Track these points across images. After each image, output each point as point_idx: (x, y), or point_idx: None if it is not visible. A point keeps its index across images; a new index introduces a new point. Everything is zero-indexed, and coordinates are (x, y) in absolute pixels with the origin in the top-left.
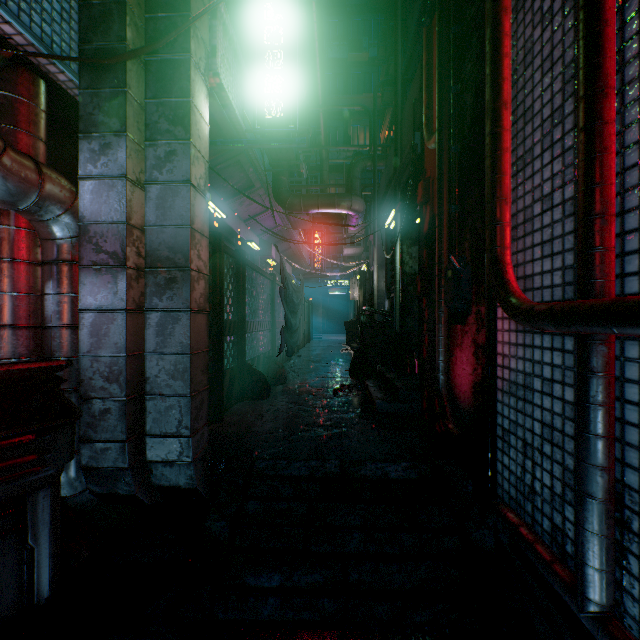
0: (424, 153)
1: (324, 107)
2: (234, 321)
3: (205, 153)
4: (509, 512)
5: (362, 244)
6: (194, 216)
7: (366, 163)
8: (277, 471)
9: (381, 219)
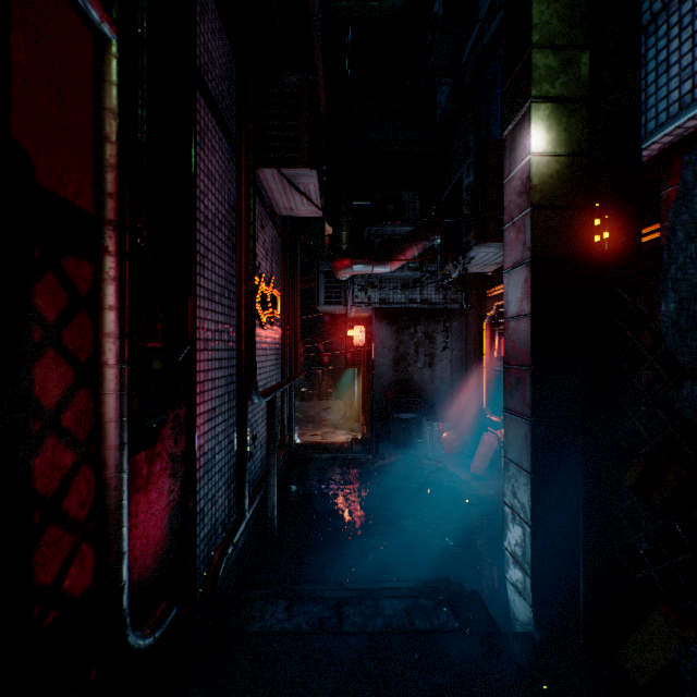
0: None
1: None
2: None
3: (524, 205)
4: (225, 545)
5: None
6: (508, 304)
7: None
8: (417, 602)
9: None
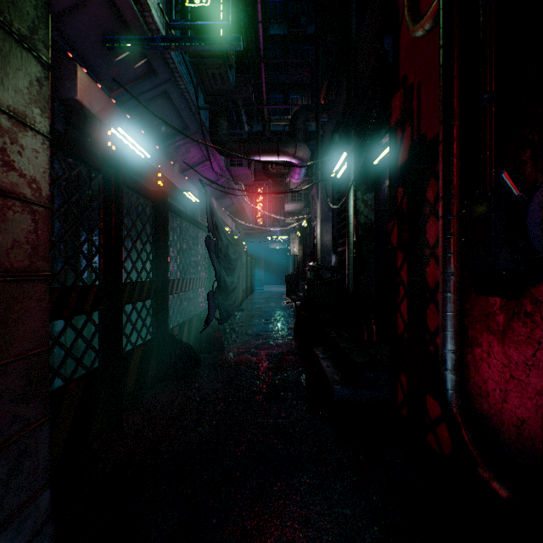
0: (399, 58)
1: (266, 59)
2: (150, 281)
3: None
4: None
5: (303, 200)
6: None
7: (309, 114)
8: None
9: (325, 170)
